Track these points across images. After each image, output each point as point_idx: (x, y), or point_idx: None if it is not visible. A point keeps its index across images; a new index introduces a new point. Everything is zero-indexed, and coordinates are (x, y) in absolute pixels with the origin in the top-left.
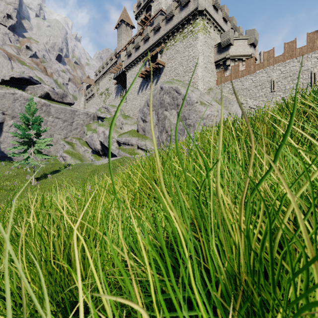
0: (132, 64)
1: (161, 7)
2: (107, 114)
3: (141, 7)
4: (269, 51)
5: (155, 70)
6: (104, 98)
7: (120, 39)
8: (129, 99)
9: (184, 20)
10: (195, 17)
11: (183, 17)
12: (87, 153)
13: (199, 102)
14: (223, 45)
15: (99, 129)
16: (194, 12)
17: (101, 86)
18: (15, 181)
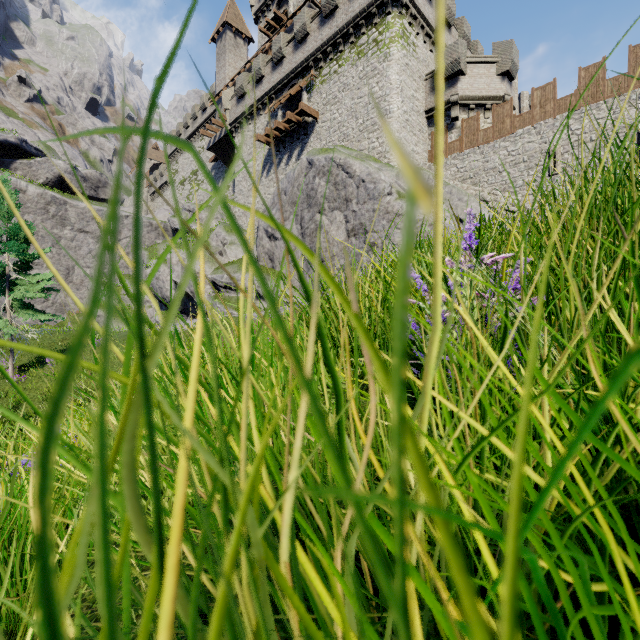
0: (248, 115)
1: None
2: (193, 224)
3: None
4: (545, 87)
5: (297, 127)
6: (189, 191)
7: (223, 65)
8: (240, 191)
9: (360, 16)
10: (383, 9)
11: (357, 11)
12: (148, 308)
13: (395, 192)
14: (445, 75)
15: (172, 256)
16: None
17: (181, 166)
18: None
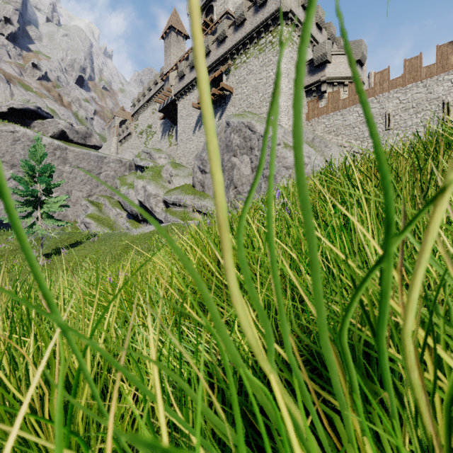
0: (186, 90)
1: (228, 8)
2: (149, 162)
3: None
4: (383, 72)
5: (219, 98)
6: (145, 139)
7: (169, 55)
8: (181, 140)
9: (261, 26)
10: (276, 21)
11: (258, 22)
12: (120, 218)
13: (282, 143)
14: (317, 63)
15: (138, 184)
16: (274, 14)
17: (140, 122)
18: (15, 259)
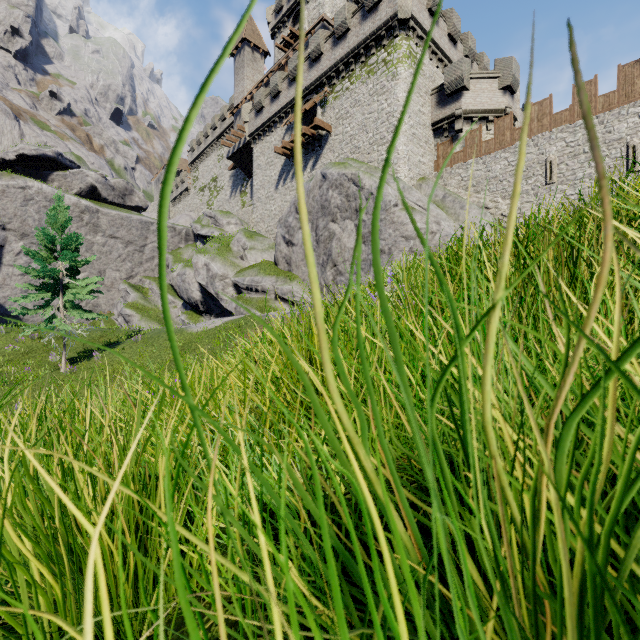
0: (266, 128)
1: (324, 13)
2: (214, 229)
3: (283, 14)
4: (542, 103)
5: (312, 140)
6: (208, 197)
7: (241, 79)
8: (259, 198)
9: (370, 38)
10: (391, 32)
11: (367, 33)
12: (173, 308)
13: (401, 204)
14: (450, 91)
15: (198, 260)
16: (389, 22)
17: (201, 173)
18: (27, 365)
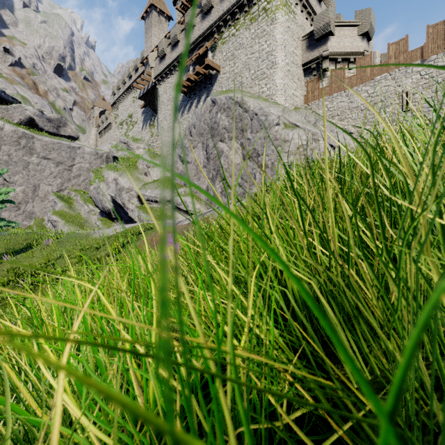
0: (167, 71)
1: None
2: (126, 152)
3: None
4: (399, 42)
5: (204, 78)
6: (126, 130)
7: (150, 36)
8: (162, 128)
9: None
10: None
11: None
12: (93, 215)
13: (282, 123)
14: (318, 35)
15: (108, 176)
16: None
17: (121, 112)
18: None
